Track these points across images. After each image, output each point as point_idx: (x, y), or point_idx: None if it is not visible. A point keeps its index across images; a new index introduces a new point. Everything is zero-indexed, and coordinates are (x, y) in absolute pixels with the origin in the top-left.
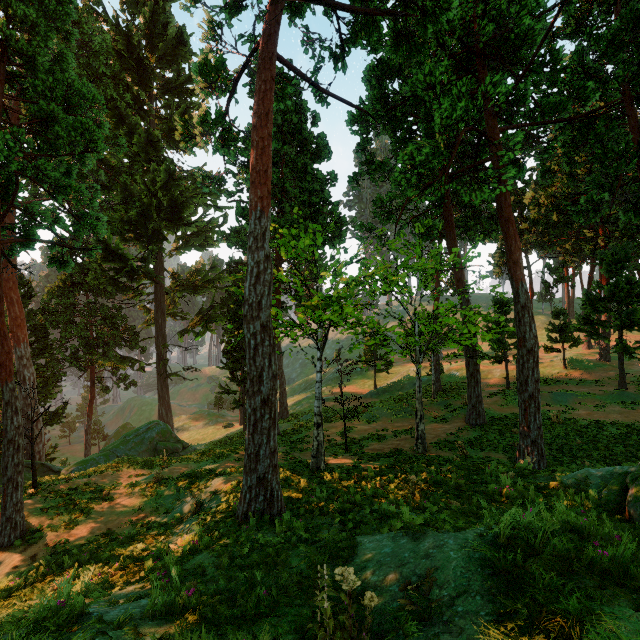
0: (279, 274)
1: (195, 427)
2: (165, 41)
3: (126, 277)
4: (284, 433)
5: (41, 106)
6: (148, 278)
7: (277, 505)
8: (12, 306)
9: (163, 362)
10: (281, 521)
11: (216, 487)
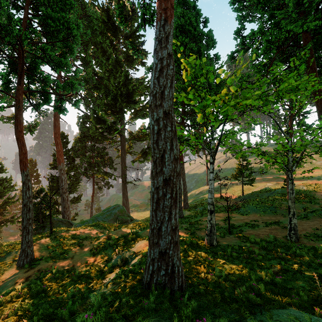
0: (181, 97)
1: (140, 210)
2: (125, 12)
3: (107, 132)
4: (186, 217)
5: (43, 12)
6: (117, 133)
7: (178, 281)
8: (57, 145)
9: (124, 175)
10: (181, 301)
11: (137, 248)
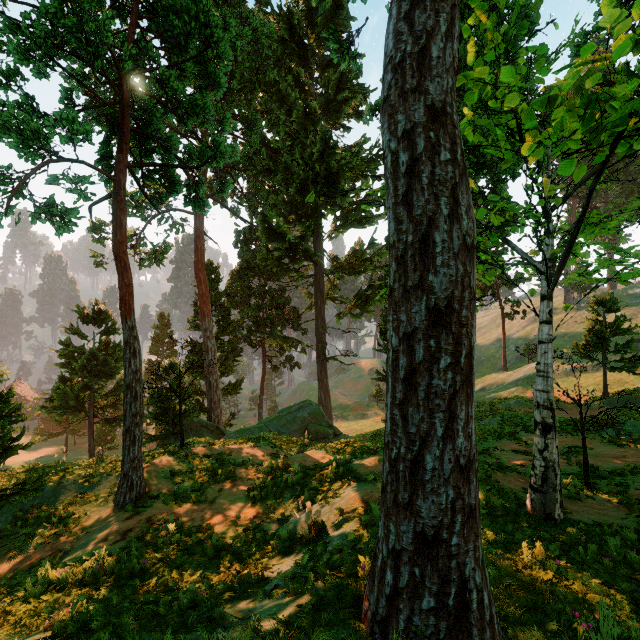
0: (462, 122)
1: (354, 416)
2: (323, 13)
3: (288, 258)
4: None
5: (161, 3)
6: (308, 259)
7: (479, 638)
8: (200, 285)
9: (322, 344)
10: None
11: (348, 502)
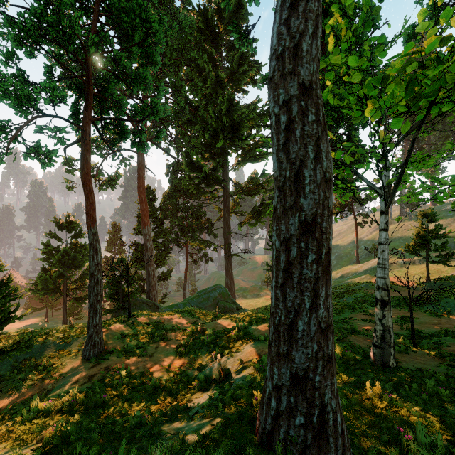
0: (325, 91)
1: (250, 296)
2: (229, 10)
3: (204, 184)
4: None
5: (115, 5)
6: (218, 184)
7: (334, 444)
8: (142, 203)
9: (228, 245)
10: None
11: (246, 355)
